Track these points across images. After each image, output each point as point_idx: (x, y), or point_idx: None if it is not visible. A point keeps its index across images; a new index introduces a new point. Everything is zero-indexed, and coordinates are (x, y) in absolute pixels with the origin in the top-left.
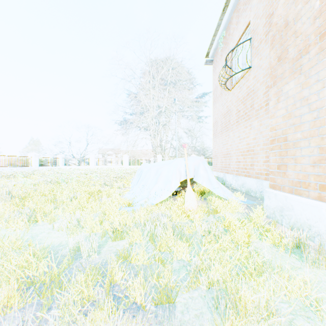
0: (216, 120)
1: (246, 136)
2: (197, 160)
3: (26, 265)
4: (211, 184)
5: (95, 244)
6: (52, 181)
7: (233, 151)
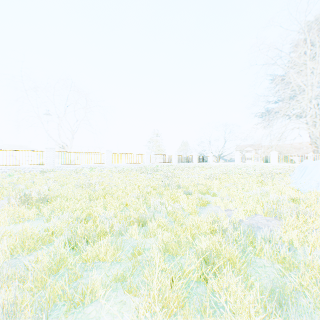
0: None
1: None
2: None
3: (256, 200)
4: None
5: (286, 199)
6: (222, 172)
7: None
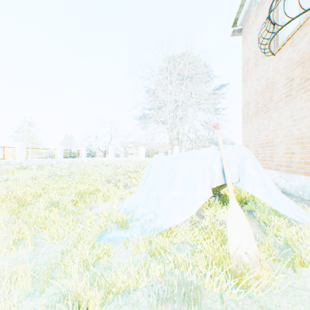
0: (247, 101)
1: (308, 113)
2: (241, 149)
3: None
4: (269, 193)
5: None
6: (54, 175)
7: (279, 138)
